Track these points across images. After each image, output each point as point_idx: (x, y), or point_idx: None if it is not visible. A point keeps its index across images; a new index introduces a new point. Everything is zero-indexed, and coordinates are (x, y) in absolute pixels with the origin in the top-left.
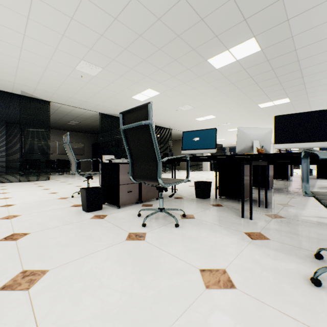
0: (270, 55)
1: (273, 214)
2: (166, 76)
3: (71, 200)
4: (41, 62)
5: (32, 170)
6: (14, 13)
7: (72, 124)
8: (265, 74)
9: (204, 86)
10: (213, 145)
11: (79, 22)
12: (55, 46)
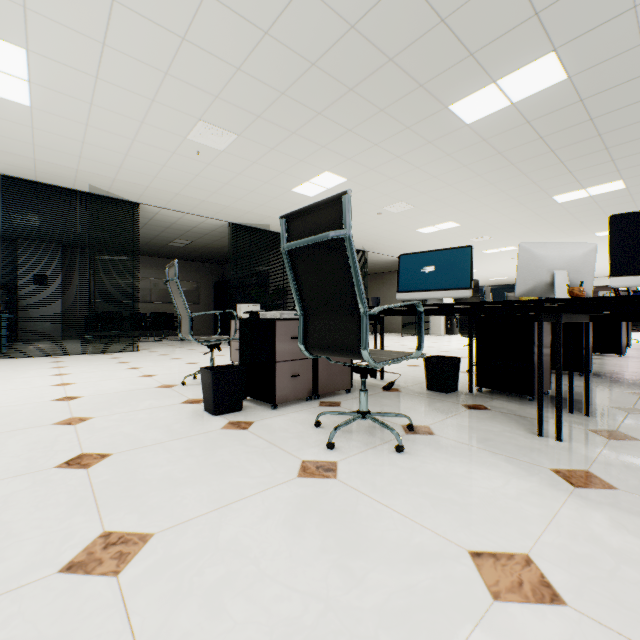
0: (588, 88)
1: (608, 431)
2: (362, 145)
3: (181, 390)
4: (125, 129)
5: (108, 333)
6: (79, 37)
7: (179, 245)
8: (574, 131)
9: (439, 162)
10: (466, 281)
11: (197, 46)
12: (151, 96)
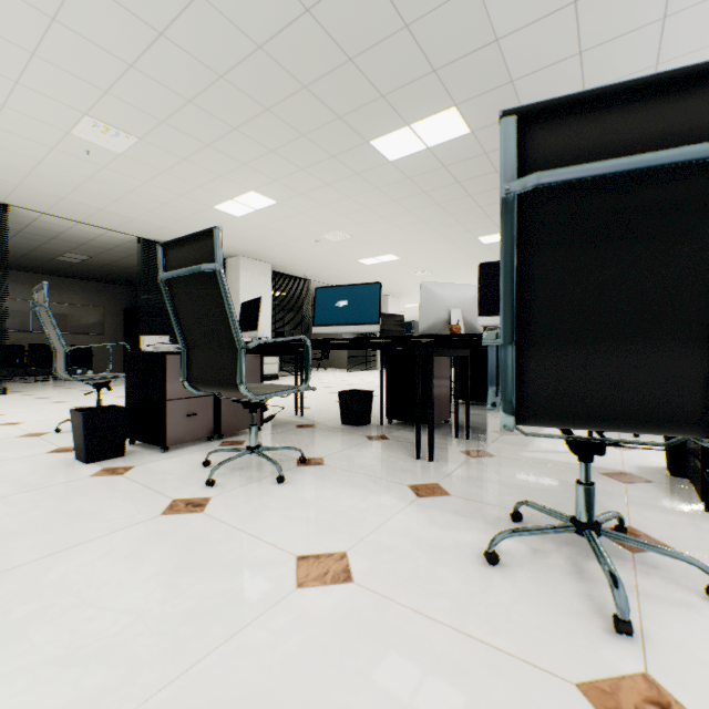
0: (489, 144)
1: (476, 450)
2: (288, 168)
3: (52, 439)
4: None
5: None
6: None
7: (72, 261)
8: (485, 180)
9: (370, 194)
10: (375, 316)
11: (74, 30)
12: (14, 77)
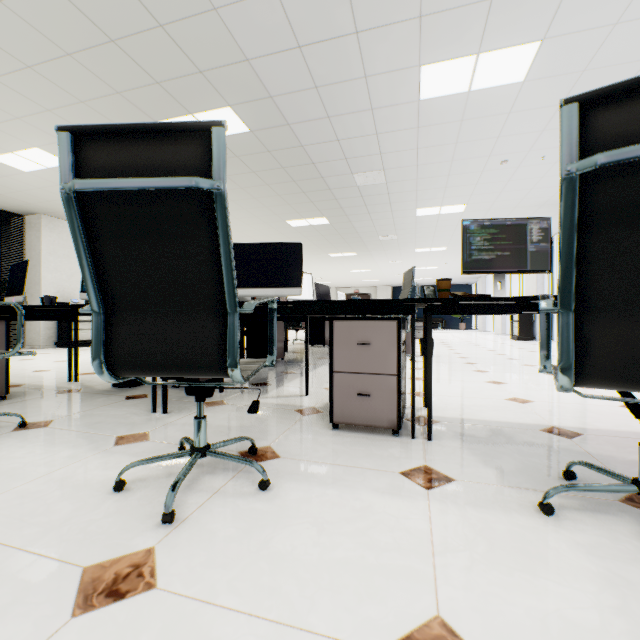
0: (269, 144)
1: (218, 401)
2: None
3: None
4: None
5: None
6: None
7: None
8: (276, 173)
9: None
10: None
11: None
12: None
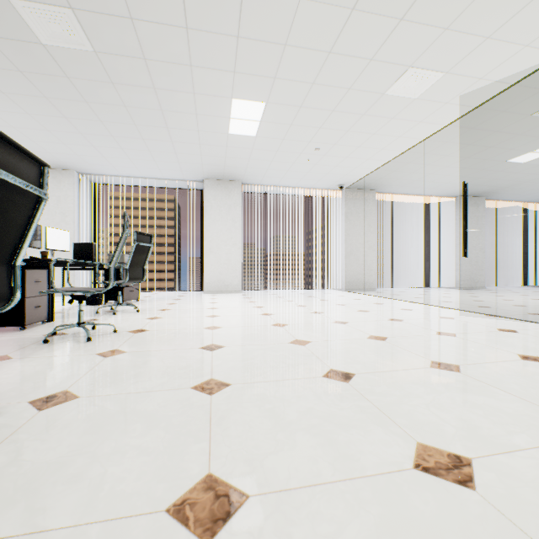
0: None
1: None
2: None
3: None
4: None
5: None
6: None
7: None
8: None
9: None
10: None
11: None
12: None
